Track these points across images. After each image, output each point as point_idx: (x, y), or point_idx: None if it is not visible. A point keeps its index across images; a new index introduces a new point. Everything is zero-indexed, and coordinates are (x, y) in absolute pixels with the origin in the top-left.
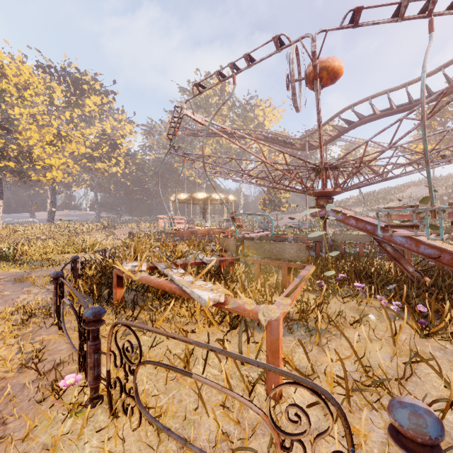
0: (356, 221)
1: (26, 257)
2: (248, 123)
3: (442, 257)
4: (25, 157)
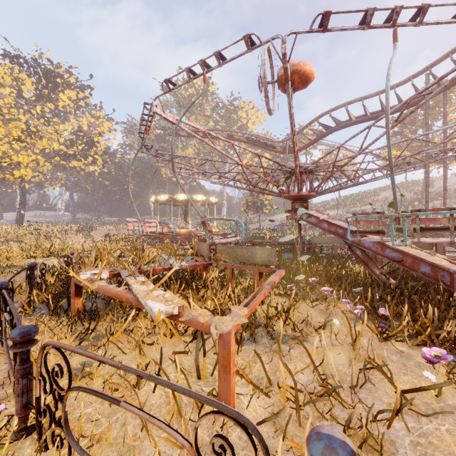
0: (328, 225)
1: None
2: (232, 124)
3: (405, 261)
4: None
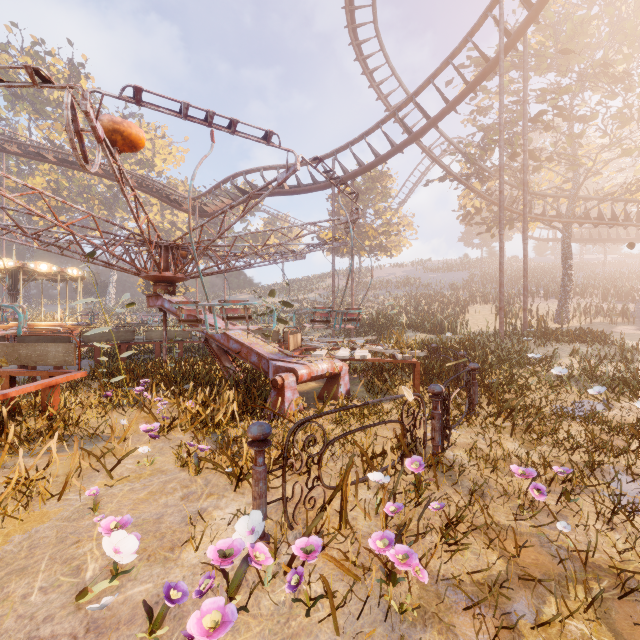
0: (187, 315)
1: None
2: (125, 154)
3: (243, 352)
4: None
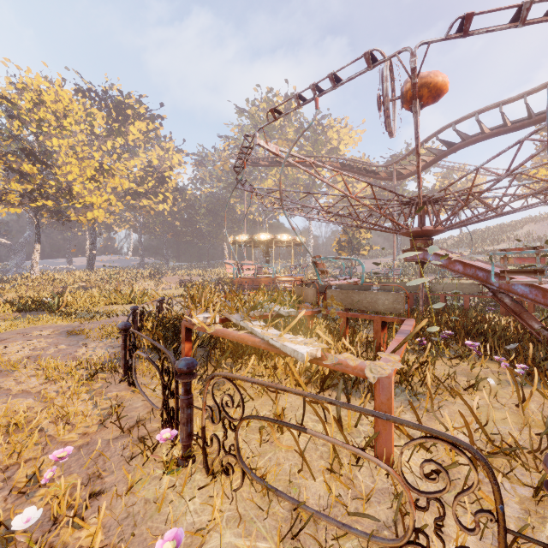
0: (463, 267)
1: (71, 309)
2: (319, 148)
3: None
4: (65, 195)
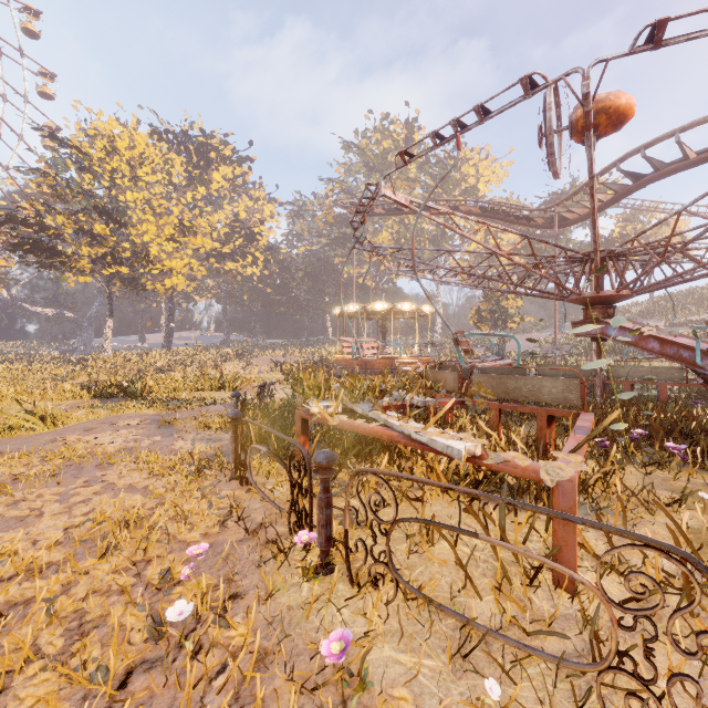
0: (660, 345)
1: (153, 395)
2: (451, 189)
3: None
4: (141, 259)
